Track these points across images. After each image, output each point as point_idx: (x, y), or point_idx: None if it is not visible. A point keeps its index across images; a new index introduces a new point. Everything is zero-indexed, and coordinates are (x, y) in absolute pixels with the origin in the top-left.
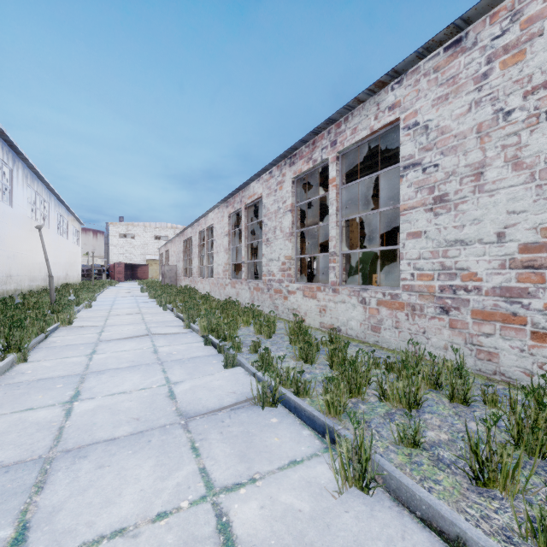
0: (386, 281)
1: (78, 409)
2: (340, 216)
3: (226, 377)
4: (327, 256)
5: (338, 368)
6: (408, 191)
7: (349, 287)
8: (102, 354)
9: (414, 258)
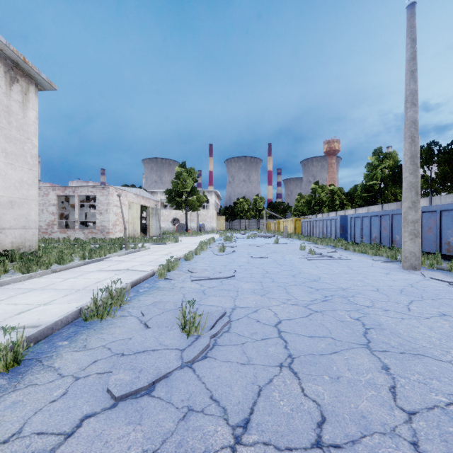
0: None
1: None
2: None
3: None
4: None
5: None
6: None
7: None
8: None
9: None
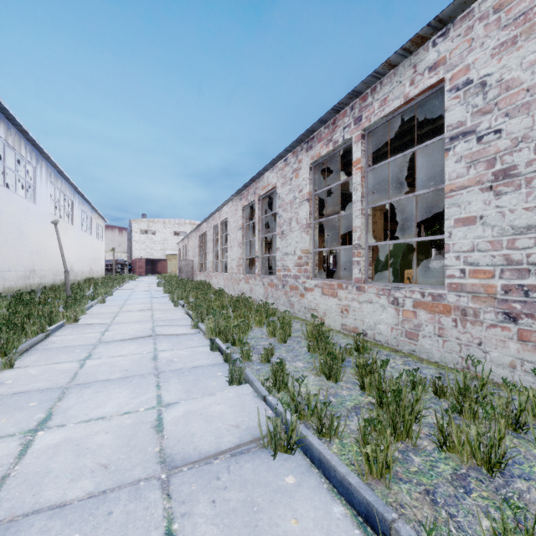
0: (420, 278)
1: (38, 444)
2: (366, 203)
3: (230, 399)
4: (344, 251)
5: (375, 397)
6: (457, 167)
7: (378, 285)
8: (96, 359)
9: (466, 250)
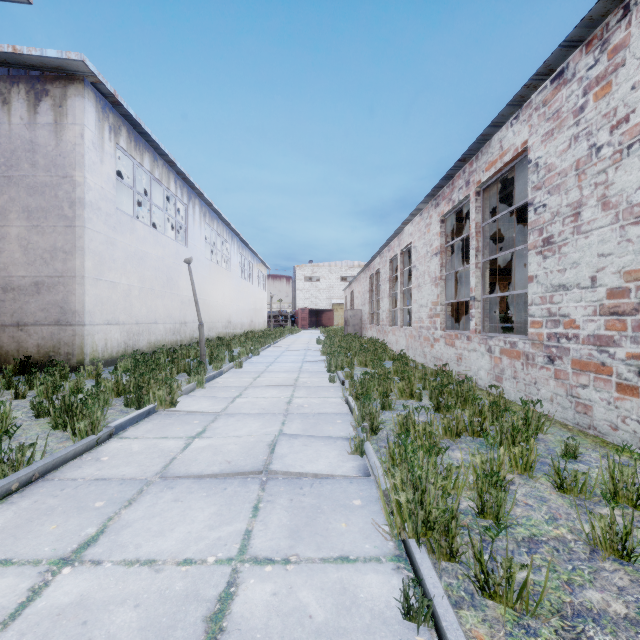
0: None
1: None
2: None
3: None
4: None
5: None
6: None
7: None
8: (85, 568)
9: None
